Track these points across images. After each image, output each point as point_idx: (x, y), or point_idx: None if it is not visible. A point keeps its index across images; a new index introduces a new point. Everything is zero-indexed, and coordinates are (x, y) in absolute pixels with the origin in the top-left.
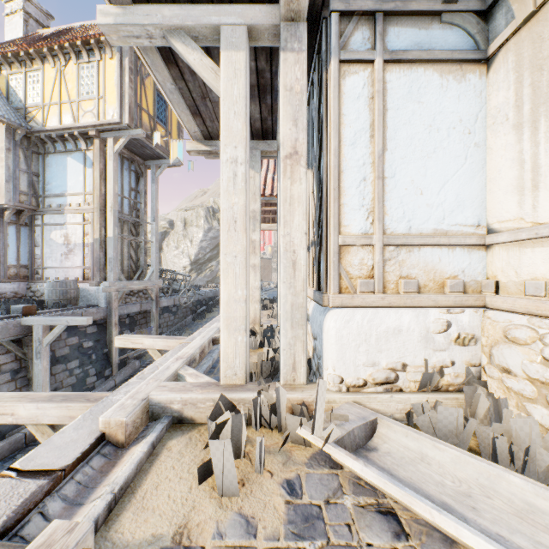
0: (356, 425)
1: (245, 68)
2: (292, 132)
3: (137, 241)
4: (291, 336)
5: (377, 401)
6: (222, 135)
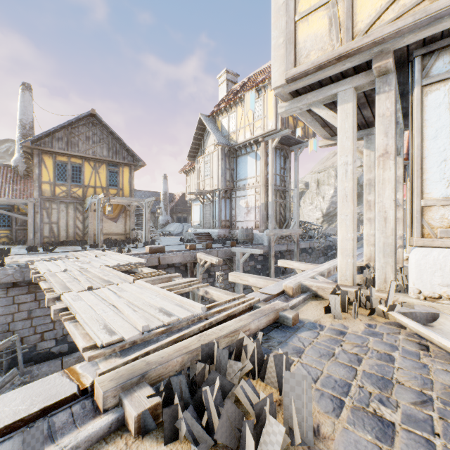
0: (418, 311)
1: (352, 111)
2: (384, 141)
3: (284, 202)
4: (382, 262)
5: (449, 310)
6: (338, 151)
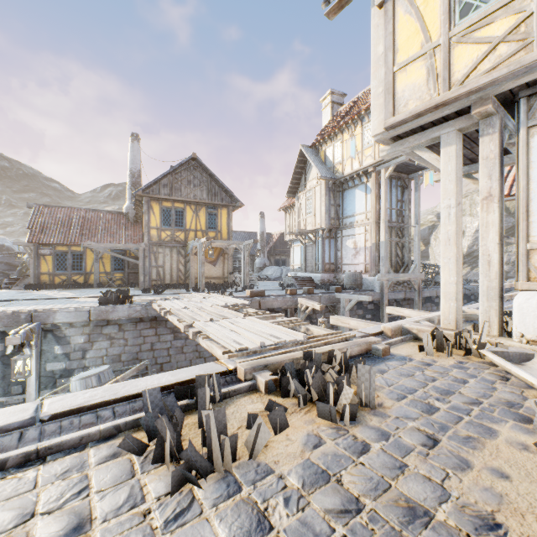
0: (511, 351)
1: (455, 154)
2: (487, 183)
3: (402, 242)
4: (486, 306)
5: None
6: (441, 194)
